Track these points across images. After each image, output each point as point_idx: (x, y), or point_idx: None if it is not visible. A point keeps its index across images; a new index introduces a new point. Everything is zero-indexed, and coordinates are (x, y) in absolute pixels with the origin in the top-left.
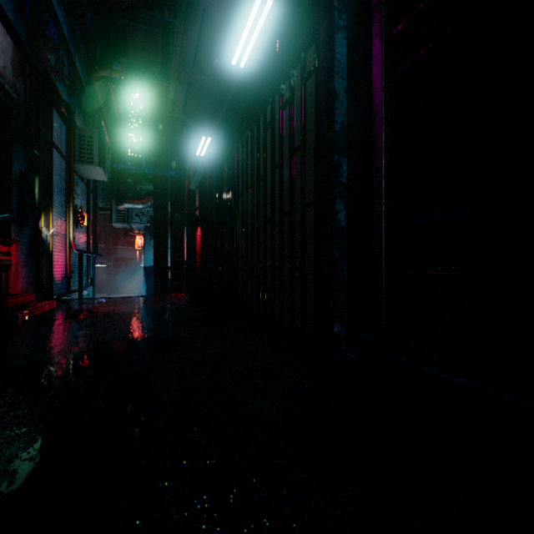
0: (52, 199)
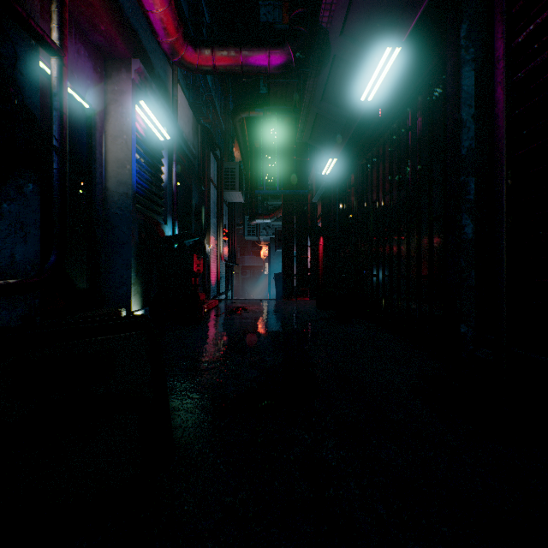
0: (210, 222)
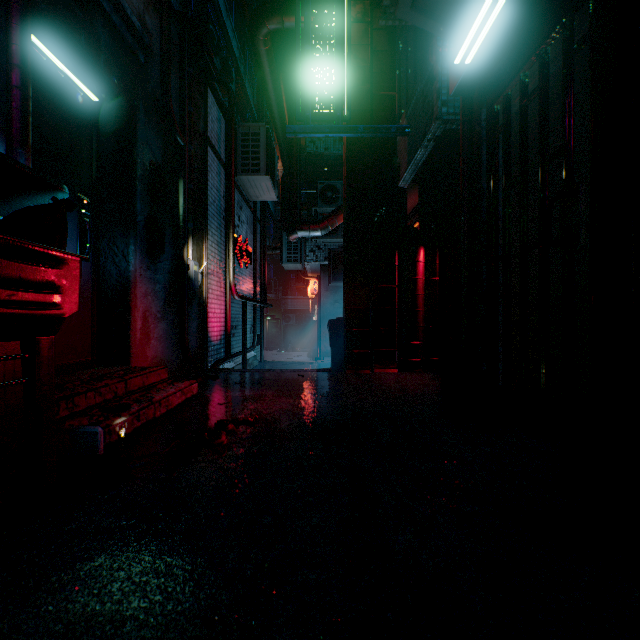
0: (205, 221)
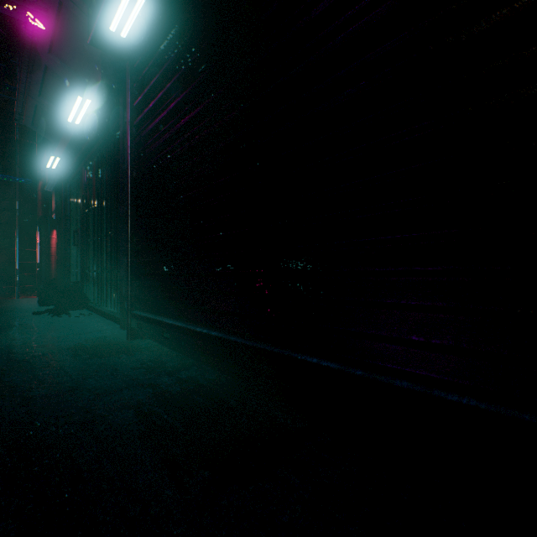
0: None
